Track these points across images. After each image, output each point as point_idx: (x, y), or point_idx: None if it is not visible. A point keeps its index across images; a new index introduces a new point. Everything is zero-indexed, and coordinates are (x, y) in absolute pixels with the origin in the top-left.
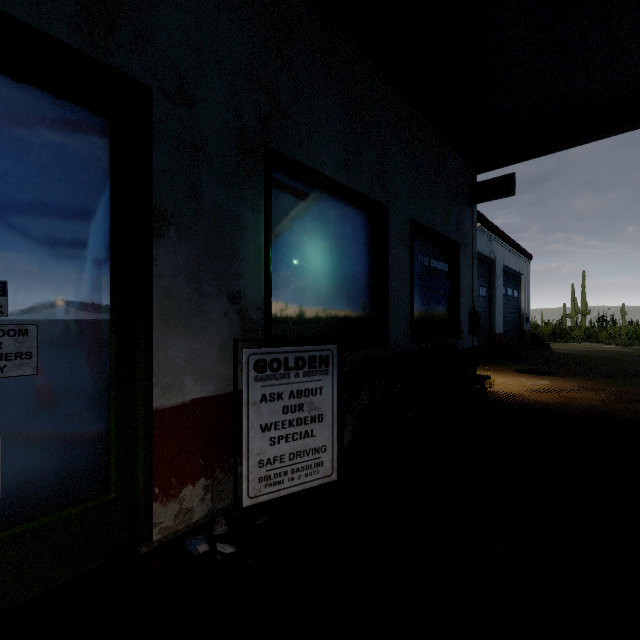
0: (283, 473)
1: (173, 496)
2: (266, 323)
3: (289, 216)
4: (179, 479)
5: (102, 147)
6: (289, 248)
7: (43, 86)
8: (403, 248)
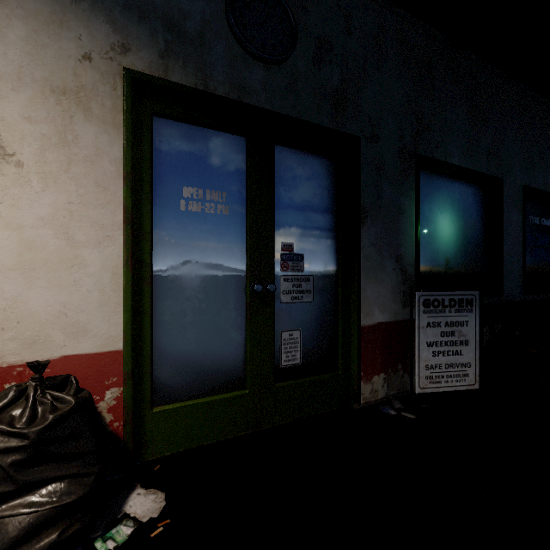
0: (441, 376)
1: (369, 380)
2: (417, 276)
3: (428, 199)
4: (371, 370)
5: (335, 177)
6: (428, 222)
7: (315, 152)
8: (515, 211)
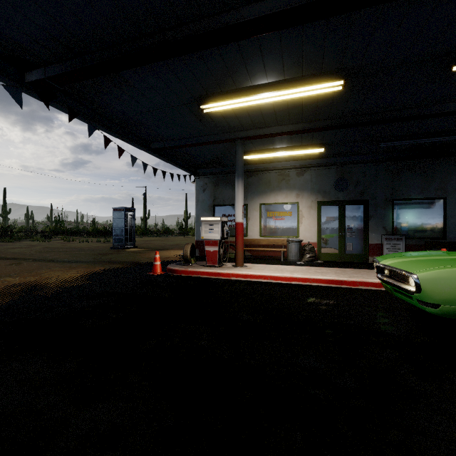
0: None
1: (372, 257)
2: (391, 232)
3: (400, 210)
4: (373, 255)
5: (362, 209)
6: (400, 216)
7: (356, 205)
8: None
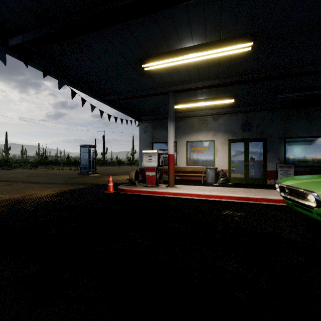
0: None
1: (269, 180)
2: (284, 162)
3: (290, 145)
4: (270, 178)
5: (262, 145)
6: (290, 150)
7: (257, 142)
8: None
